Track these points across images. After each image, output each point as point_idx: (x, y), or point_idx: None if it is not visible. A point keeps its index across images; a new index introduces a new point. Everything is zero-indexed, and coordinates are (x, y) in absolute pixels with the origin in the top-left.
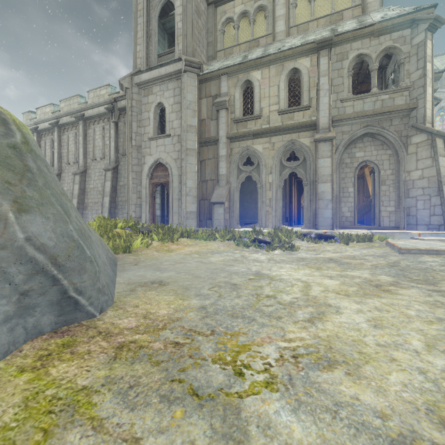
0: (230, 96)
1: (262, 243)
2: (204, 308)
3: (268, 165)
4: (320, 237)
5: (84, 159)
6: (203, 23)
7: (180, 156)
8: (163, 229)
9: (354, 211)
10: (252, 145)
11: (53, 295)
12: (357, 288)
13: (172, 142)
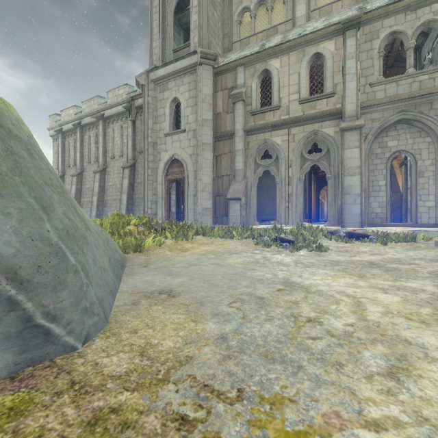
0: (247, 88)
1: (284, 242)
2: (224, 339)
3: (287, 158)
4: (350, 236)
5: (104, 158)
6: (218, 15)
7: (195, 152)
8: (177, 226)
9: (385, 207)
10: (270, 138)
11: (11, 325)
12: (432, 310)
13: (188, 138)
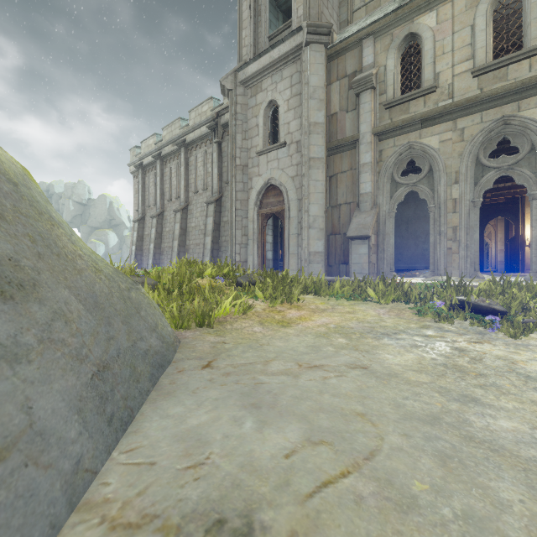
0: (378, 69)
1: (483, 312)
2: None
3: (449, 170)
4: None
5: (185, 193)
6: None
7: (299, 172)
8: (274, 278)
9: None
10: (418, 140)
11: None
12: None
13: (288, 153)
